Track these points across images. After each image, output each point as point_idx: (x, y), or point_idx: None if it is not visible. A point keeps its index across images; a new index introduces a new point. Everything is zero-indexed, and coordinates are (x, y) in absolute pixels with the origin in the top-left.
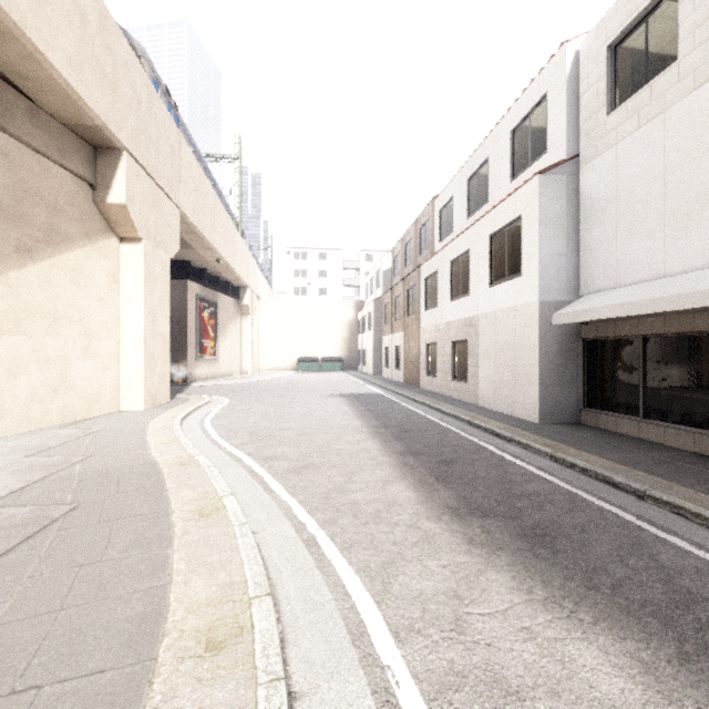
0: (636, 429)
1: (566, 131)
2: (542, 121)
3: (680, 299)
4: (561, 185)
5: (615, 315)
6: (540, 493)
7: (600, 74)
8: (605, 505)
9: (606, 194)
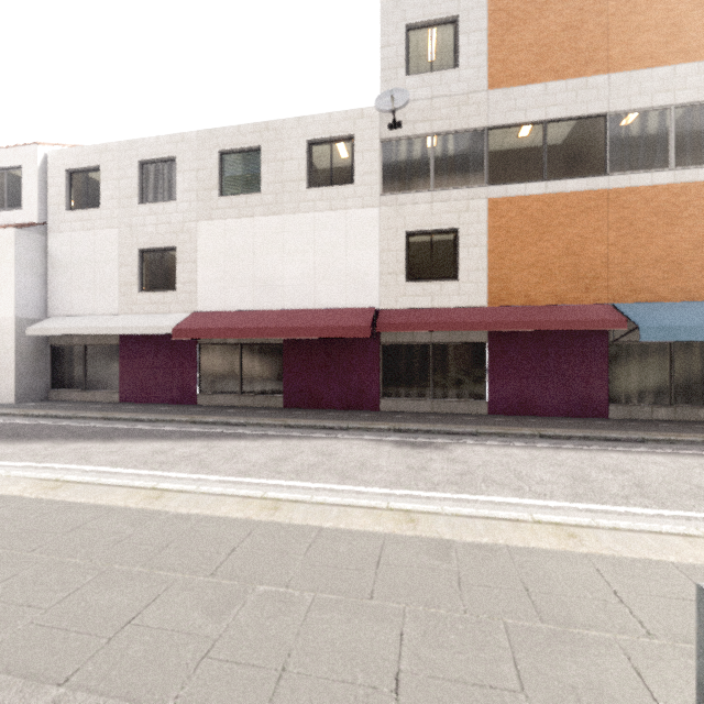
0: (82, 396)
1: (38, 204)
2: (18, 183)
3: (97, 330)
4: (34, 240)
5: (67, 333)
6: (17, 427)
7: (62, 183)
8: (53, 423)
9: (65, 258)
